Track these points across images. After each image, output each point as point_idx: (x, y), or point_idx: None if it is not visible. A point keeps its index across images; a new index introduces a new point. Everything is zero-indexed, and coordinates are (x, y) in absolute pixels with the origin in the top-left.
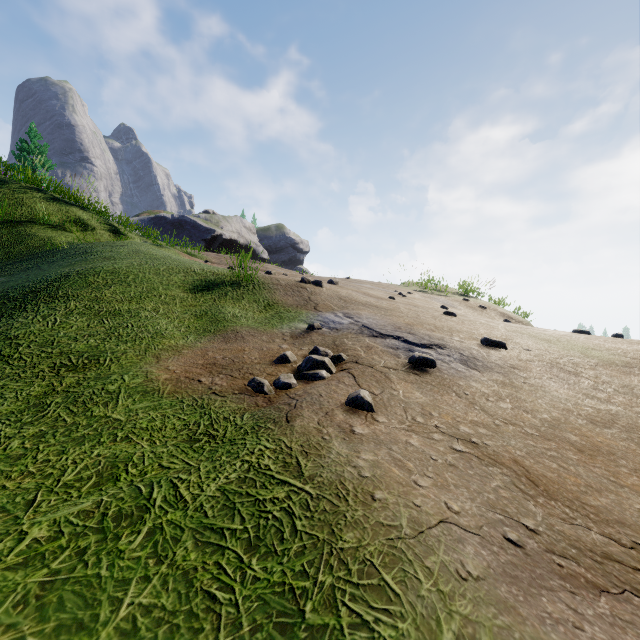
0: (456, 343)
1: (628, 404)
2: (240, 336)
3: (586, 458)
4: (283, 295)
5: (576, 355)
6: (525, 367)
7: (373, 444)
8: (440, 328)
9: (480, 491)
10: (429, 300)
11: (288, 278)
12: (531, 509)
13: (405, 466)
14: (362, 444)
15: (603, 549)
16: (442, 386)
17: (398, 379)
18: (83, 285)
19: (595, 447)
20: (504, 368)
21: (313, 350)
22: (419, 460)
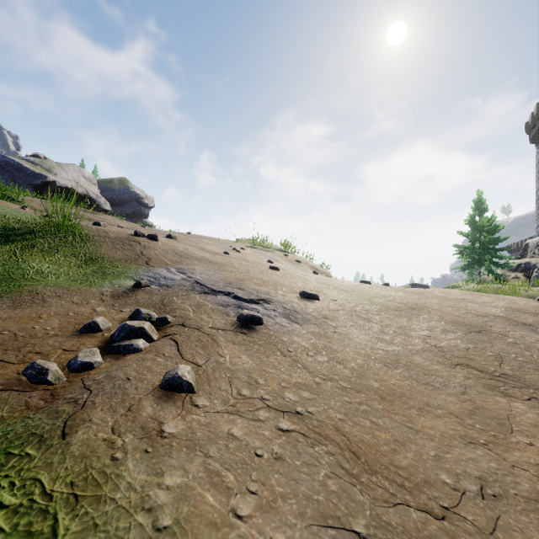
0: (280, 297)
1: (404, 343)
2: (40, 298)
3: (388, 405)
4: (111, 248)
5: (366, 303)
6: (334, 317)
7: (185, 451)
8: (267, 282)
9: (309, 494)
10: (258, 255)
11: (119, 230)
12: (359, 499)
13: (223, 482)
14: (170, 455)
15: (425, 533)
16: (268, 345)
17: (226, 341)
18: None
19: (391, 391)
20: (319, 319)
21: (134, 313)
22: (242, 463)
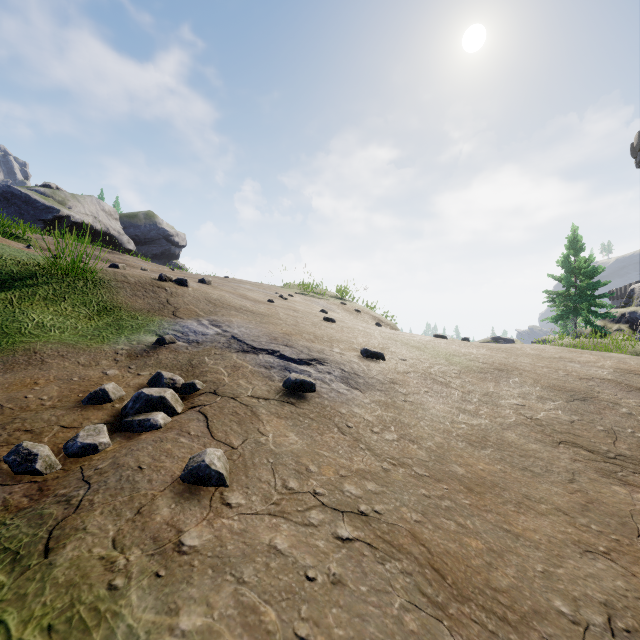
0: (337, 356)
1: (492, 415)
2: (38, 359)
3: (477, 499)
4: (130, 296)
5: (443, 363)
6: (404, 381)
7: (210, 575)
8: (320, 338)
9: (380, 638)
10: (310, 303)
11: (141, 274)
12: None
13: (262, 623)
14: (189, 581)
15: None
16: (322, 418)
17: (269, 414)
18: None
19: (480, 479)
20: (385, 384)
21: (154, 377)
22: (287, 592)
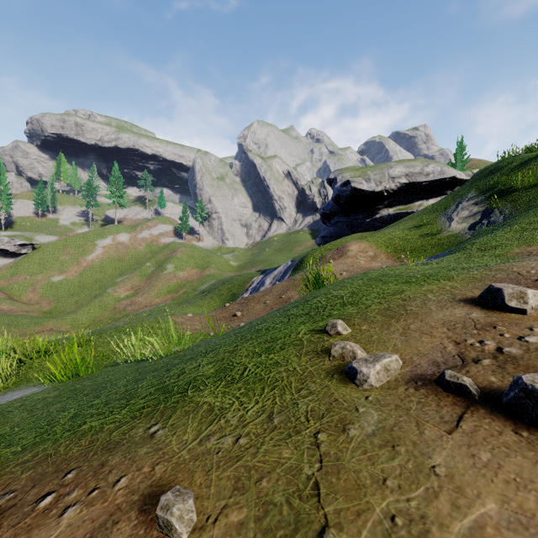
0: None
1: None
2: None
3: None
4: None
5: None
6: None
7: None
8: None
9: None
10: None
11: None
12: None
13: None
14: None
15: None
16: None
17: None
18: (531, 216)
19: None
20: None
21: None
22: None
